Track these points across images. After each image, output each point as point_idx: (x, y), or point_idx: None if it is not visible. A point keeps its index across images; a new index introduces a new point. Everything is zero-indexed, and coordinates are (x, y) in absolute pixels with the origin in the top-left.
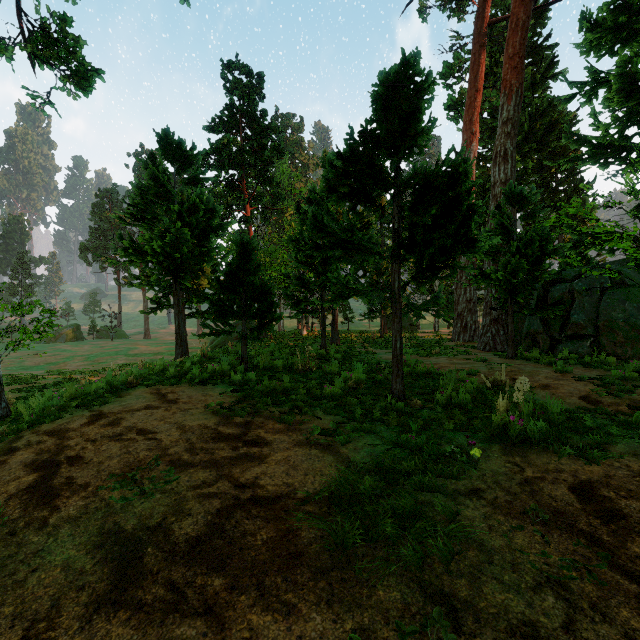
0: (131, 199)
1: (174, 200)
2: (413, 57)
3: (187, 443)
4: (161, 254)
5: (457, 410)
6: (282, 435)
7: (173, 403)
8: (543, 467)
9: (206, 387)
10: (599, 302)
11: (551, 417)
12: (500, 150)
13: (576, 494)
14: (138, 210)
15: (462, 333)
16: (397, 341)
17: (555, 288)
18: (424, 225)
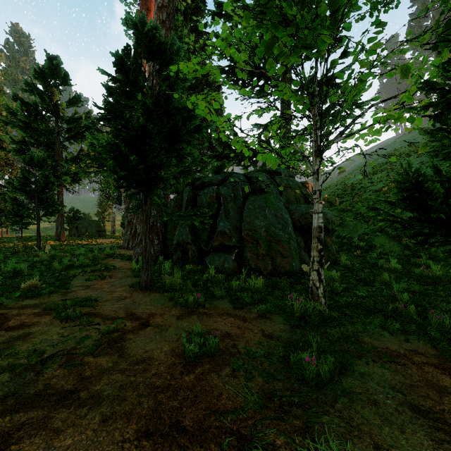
0: None
1: None
2: None
3: None
4: None
5: None
6: None
7: None
8: None
9: None
10: (242, 209)
11: None
12: None
13: None
14: None
15: (131, 240)
16: None
17: (203, 191)
18: None
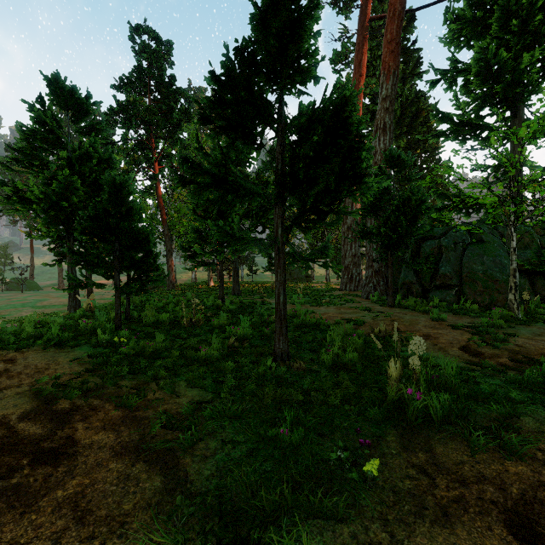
0: (16, 144)
1: (67, 148)
2: None
3: None
4: (45, 202)
5: (344, 373)
6: (108, 433)
7: None
8: (457, 472)
9: (62, 350)
10: (462, 256)
11: (447, 381)
12: (380, 123)
13: (521, 540)
14: (24, 156)
15: (348, 283)
16: (280, 294)
17: (426, 244)
18: (306, 156)
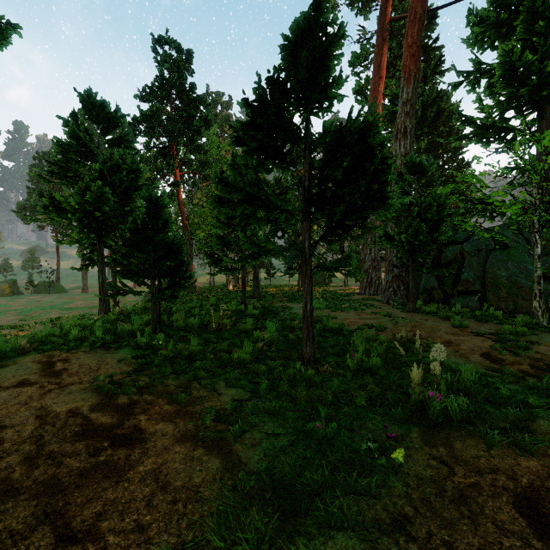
0: (52, 157)
1: (98, 160)
2: (323, 2)
3: (34, 445)
4: (80, 212)
5: (369, 377)
6: (167, 424)
7: (56, 376)
8: (474, 464)
9: (107, 352)
10: (485, 262)
11: (466, 386)
12: (401, 127)
13: (527, 517)
14: (59, 168)
15: (368, 288)
16: (307, 303)
17: (448, 249)
18: (335, 178)
